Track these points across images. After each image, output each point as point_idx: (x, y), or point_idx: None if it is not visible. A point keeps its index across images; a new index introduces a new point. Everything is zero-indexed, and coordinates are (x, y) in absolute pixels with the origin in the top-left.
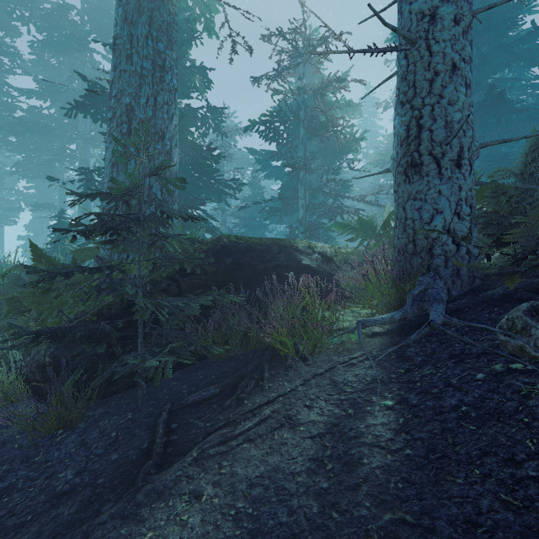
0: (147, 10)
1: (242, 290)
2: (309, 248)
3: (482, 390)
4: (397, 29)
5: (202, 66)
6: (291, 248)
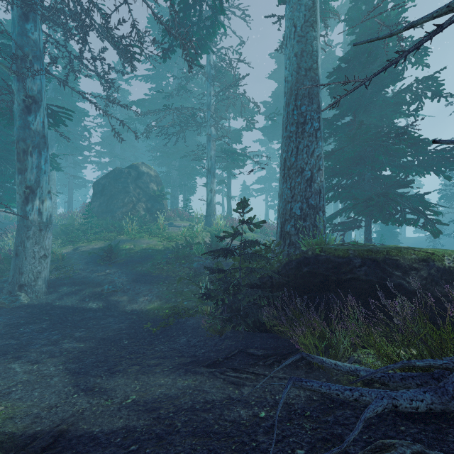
0: (294, 91)
1: (297, 295)
2: (423, 260)
3: (277, 452)
4: (413, 23)
5: (412, 42)
6: (384, 261)
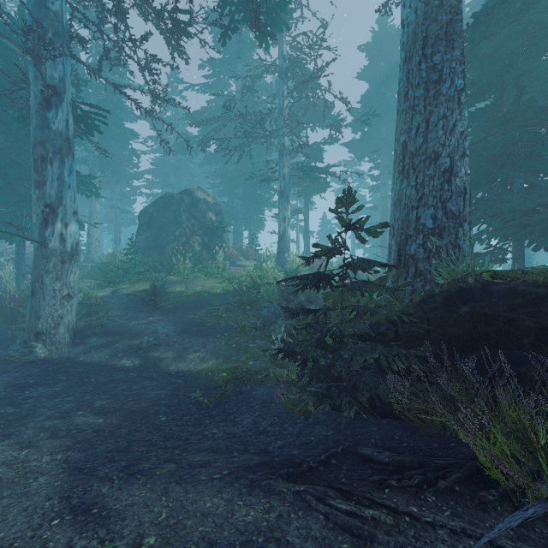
0: (421, 34)
1: (456, 355)
2: None
3: None
4: None
5: None
6: None
